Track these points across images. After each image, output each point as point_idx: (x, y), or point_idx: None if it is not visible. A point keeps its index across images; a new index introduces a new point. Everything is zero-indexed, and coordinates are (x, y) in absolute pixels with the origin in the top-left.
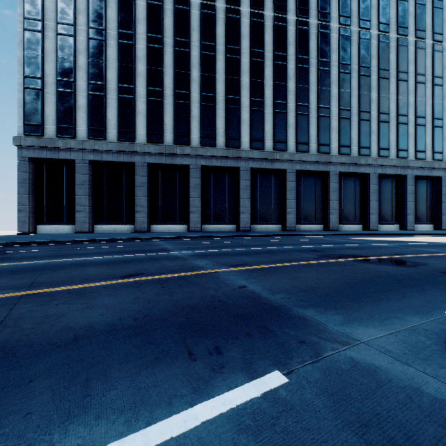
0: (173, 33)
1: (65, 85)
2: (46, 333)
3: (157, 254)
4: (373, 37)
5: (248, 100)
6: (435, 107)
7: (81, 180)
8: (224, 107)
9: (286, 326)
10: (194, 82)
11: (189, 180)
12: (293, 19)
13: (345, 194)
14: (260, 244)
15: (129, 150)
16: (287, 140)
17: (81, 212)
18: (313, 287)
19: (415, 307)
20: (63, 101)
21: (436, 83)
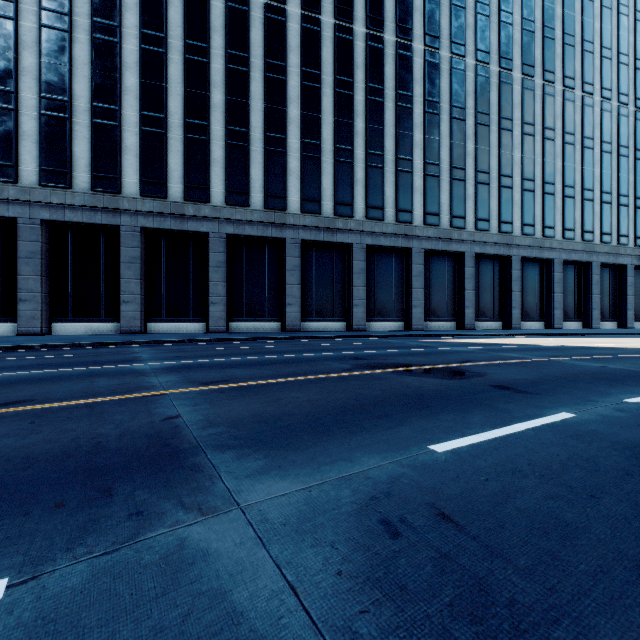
0: (183, 33)
1: None
2: None
3: (109, 367)
4: (469, 68)
5: (298, 141)
6: (545, 168)
7: (28, 251)
8: (261, 149)
9: (148, 485)
10: (216, 109)
11: (209, 256)
12: (362, 32)
13: (434, 279)
14: (292, 349)
15: (110, 206)
16: (354, 202)
17: (28, 303)
18: (283, 414)
19: (396, 441)
20: None
21: (547, 137)
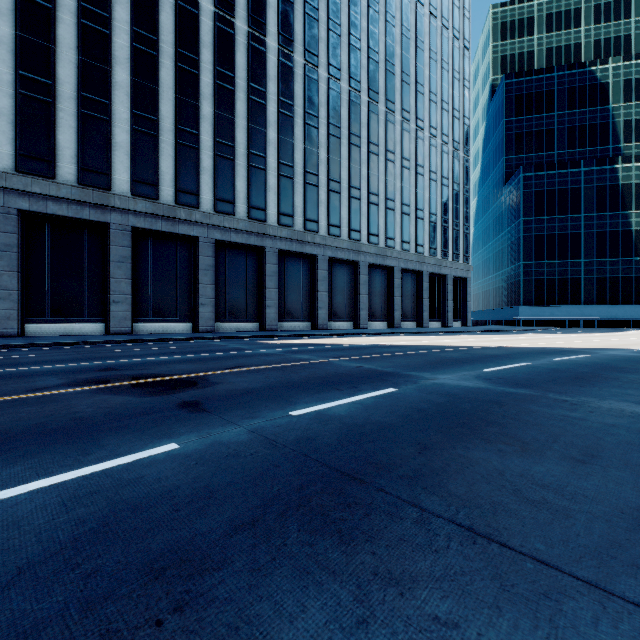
0: None
1: None
2: None
3: None
4: (323, 79)
5: (127, 110)
6: (388, 186)
7: None
8: (74, 111)
9: None
10: (1, 44)
11: None
12: (210, 9)
13: (289, 280)
14: (49, 359)
15: None
16: (200, 192)
17: None
18: None
19: None
20: None
21: (389, 159)
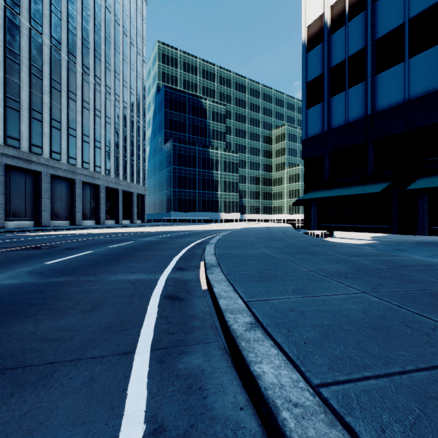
0: None
1: None
2: None
3: None
4: (46, 45)
5: None
6: (96, 132)
7: None
8: None
9: None
10: None
11: None
12: None
13: (15, 188)
14: None
15: None
16: None
17: None
18: None
19: (29, 265)
20: None
21: (97, 114)
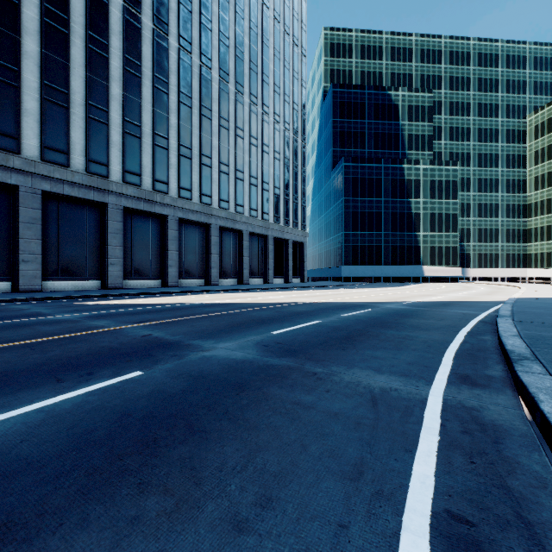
0: None
1: None
2: None
3: None
4: (173, 48)
5: None
6: (237, 158)
7: None
8: None
9: None
10: None
11: None
12: None
13: (137, 238)
14: None
15: None
16: (21, 135)
17: None
18: None
19: None
20: None
21: (239, 135)
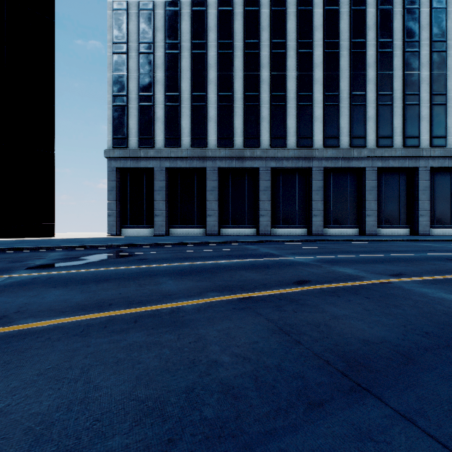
0: (243, 36)
1: (145, 99)
2: (354, 345)
3: (276, 259)
4: None
5: (321, 95)
6: None
7: (159, 187)
8: (294, 105)
9: None
10: (264, 83)
11: (259, 183)
12: (373, 0)
13: (438, 192)
14: (365, 250)
15: (201, 155)
16: (366, 135)
17: (159, 217)
18: None
19: None
20: (144, 114)
21: None
